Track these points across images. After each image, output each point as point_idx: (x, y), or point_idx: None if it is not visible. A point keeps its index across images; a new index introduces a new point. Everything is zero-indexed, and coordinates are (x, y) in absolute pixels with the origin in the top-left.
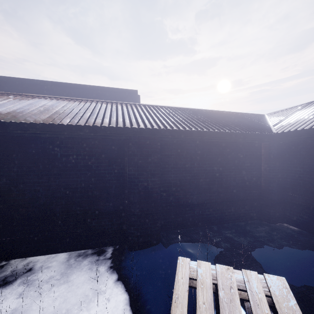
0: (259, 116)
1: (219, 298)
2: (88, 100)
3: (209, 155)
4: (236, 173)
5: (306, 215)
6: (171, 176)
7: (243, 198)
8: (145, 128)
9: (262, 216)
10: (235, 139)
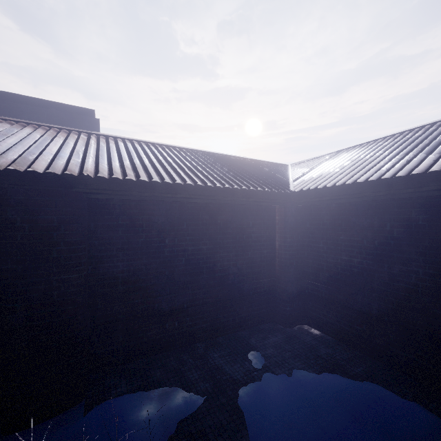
0: (281, 166)
1: None
2: None
3: (192, 226)
4: (238, 254)
5: (331, 313)
6: (119, 266)
7: (248, 292)
8: (46, 172)
9: (277, 316)
10: (232, 199)
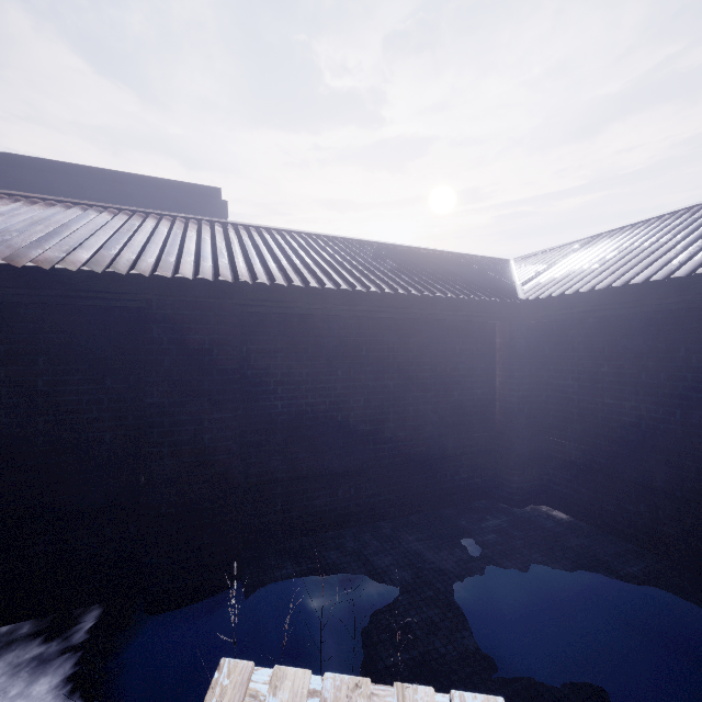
0: (498, 263)
1: None
2: (62, 201)
3: (374, 351)
4: (439, 394)
5: (585, 486)
6: (277, 406)
7: (454, 451)
8: (195, 279)
9: (497, 490)
10: (433, 313)
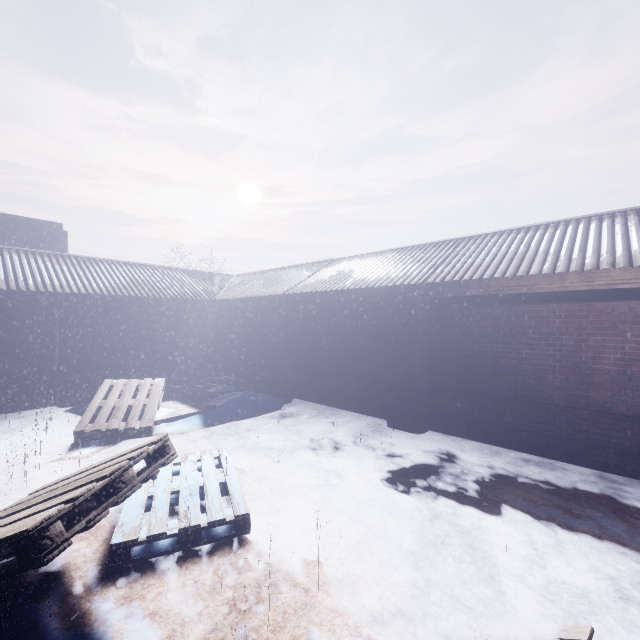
0: (227, 277)
1: (125, 387)
2: None
3: (153, 318)
4: (183, 335)
5: (235, 365)
6: (111, 338)
7: (190, 357)
8: (79, 293)
9: (209, 372)
10: (178, 304)
